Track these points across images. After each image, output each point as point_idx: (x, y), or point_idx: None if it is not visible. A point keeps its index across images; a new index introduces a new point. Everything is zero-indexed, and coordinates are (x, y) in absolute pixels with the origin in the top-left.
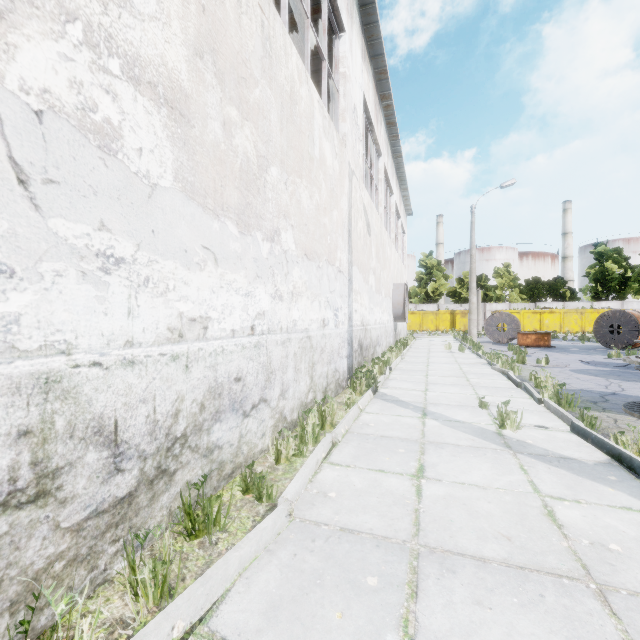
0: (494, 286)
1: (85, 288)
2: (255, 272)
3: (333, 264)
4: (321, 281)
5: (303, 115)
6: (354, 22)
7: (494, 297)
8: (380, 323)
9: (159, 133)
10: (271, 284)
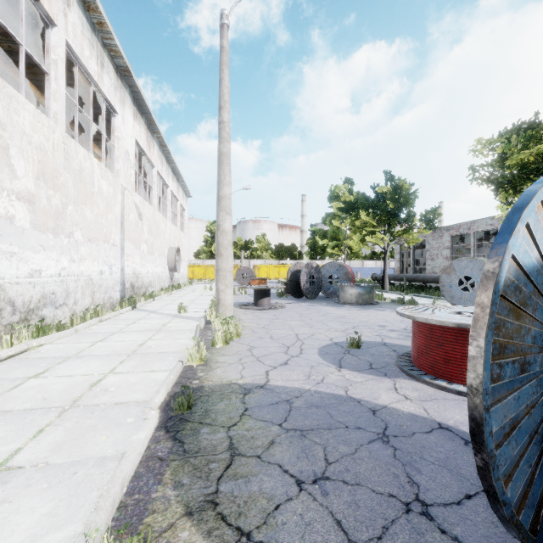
0: (256, 248)
1: (7, 262)
2: (61, 251)
3: (108, 242)
4: (99, 251)
5: (87, 175)
6: (126, 103)
7: (256, 256)
8: (153, 273)
9: (25, 211)
10: (69, 256)
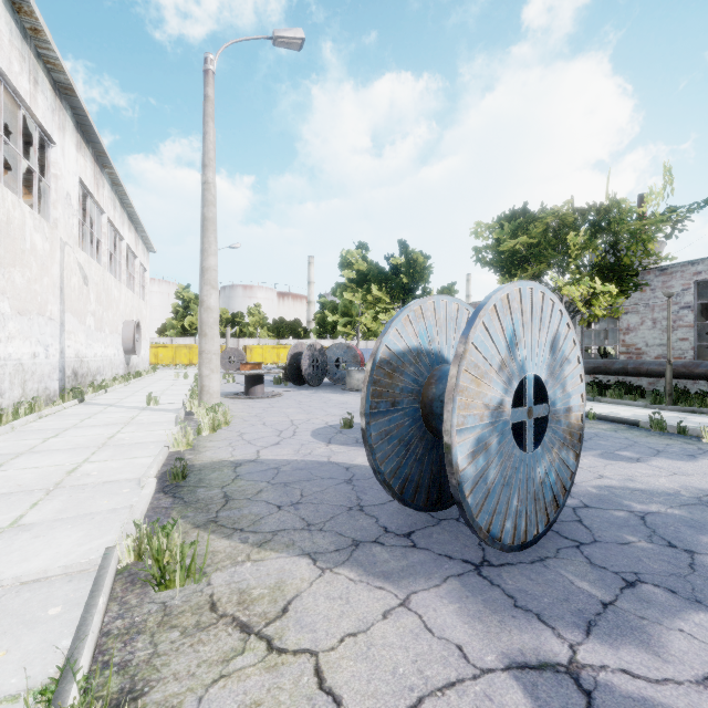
0: (248, 323)
1: None
2: None
3: (44, 315)
4: (32, 328)
5: (17, 228)
6: (67, 130)
7: (247, 333)
8: (103, 356)
9: None
10: None
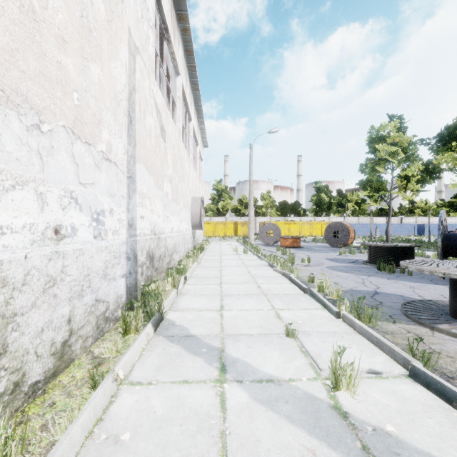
0: (261, 205)
1: None
2: None
3: (90, 143)
4: (47, 158)
5: None
6: None
7: (261, 213)
8: (178, 231)
9: None
10: None
